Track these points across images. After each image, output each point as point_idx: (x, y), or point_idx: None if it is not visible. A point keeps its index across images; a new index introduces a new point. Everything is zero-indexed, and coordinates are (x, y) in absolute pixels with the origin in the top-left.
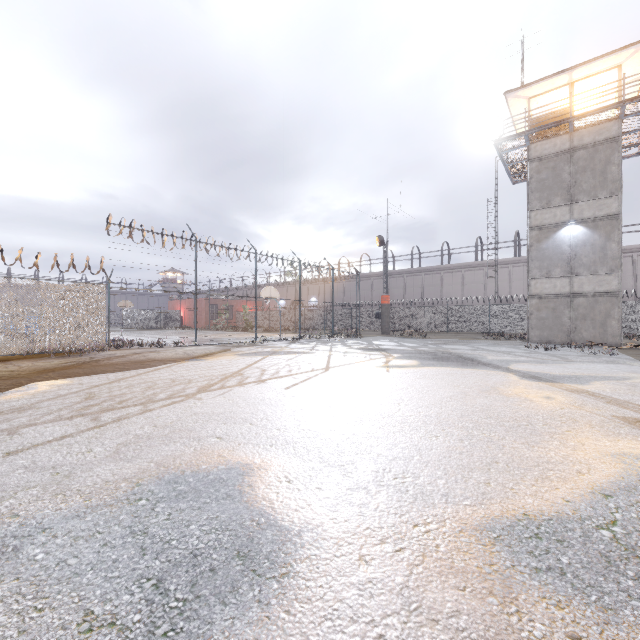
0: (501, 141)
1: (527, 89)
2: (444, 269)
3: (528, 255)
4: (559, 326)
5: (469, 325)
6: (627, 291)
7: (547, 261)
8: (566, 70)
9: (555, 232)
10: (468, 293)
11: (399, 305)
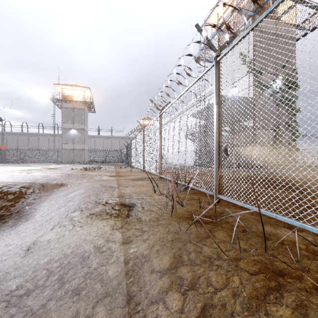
0: (52, 99)
1: (61, 85)
2: (40, 135)
3: (62, 136)
4: (70, 158)
5: (49, 159)
6: (102, 149)
7: (67, 139)
8: (71, 86)
9: (69, 131)
10: (51, 146)
11: (14, 150)
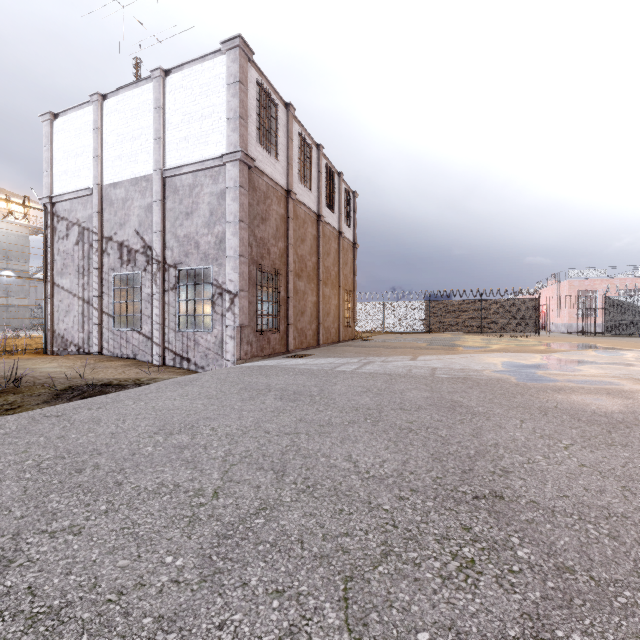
0: None
1: None
2: None
3: None
4: (2, 321)
5: None
6: None
7: None
8: (11, 196)
9: None
10: None
11: None
